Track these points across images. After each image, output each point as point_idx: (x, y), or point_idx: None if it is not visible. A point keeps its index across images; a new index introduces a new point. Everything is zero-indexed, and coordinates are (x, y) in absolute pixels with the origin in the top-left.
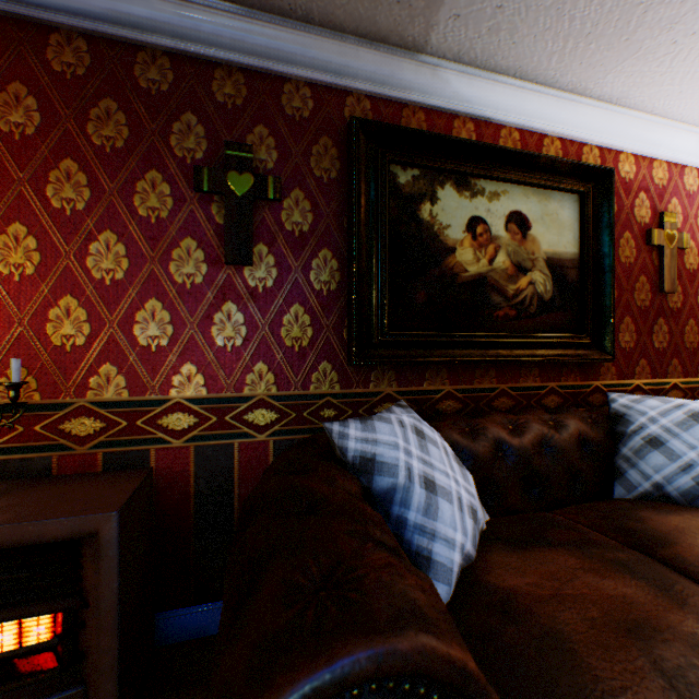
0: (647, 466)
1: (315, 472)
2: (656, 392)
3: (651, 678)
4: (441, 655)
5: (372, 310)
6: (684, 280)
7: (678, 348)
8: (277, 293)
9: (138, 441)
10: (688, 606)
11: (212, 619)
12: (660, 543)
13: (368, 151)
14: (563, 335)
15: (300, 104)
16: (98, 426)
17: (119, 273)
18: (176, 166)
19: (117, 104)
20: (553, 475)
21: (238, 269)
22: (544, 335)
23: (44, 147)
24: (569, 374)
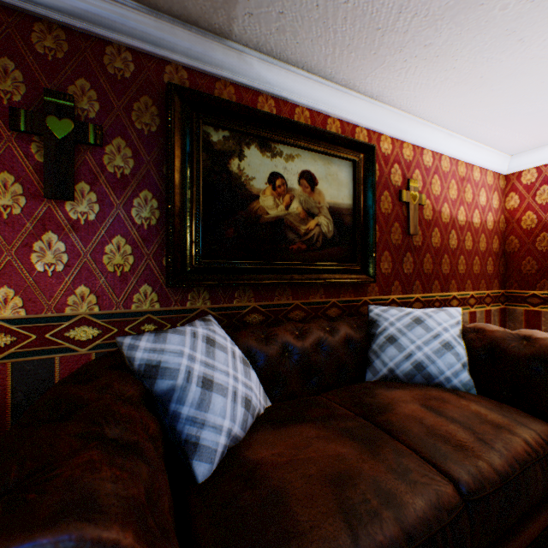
0: (386, 357)
1: (98, 380)
2: (406, 304)
3: (335, 515)
4: (91, 540)
5: (189, 242)
6: (423, 226)
7: (420, 273)
8: (100, 225)
9: None
10: (380, 456)
11: None
12: (380, 411)
13: (185, 112)
14: (340, 264)
15: (123, 65)
16: None
17: None
18: None
19: None
20: (325, 367)
21: (59, 203)
22: (327, 264)
23: None
24: (346, 292)
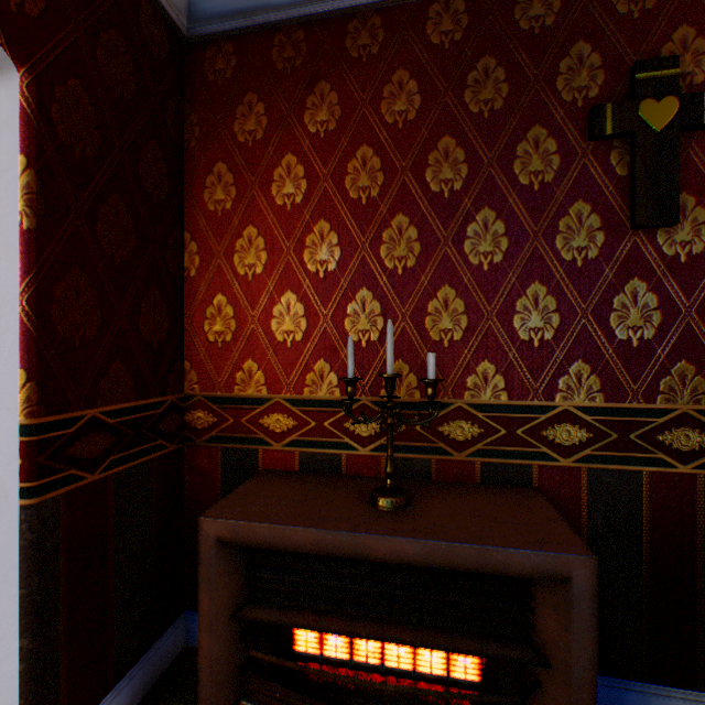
0: None
1: None
2: None
3: None
4: None
5: None
6: None
7: None
8: None
9: (516, 454)
10: None
11: (610, 700)
12: None
13: None
14: None
15: None
16: (474, 431)
17: (496, 256)
18: (561, 115)
19: (493, 60)
20: None
21: (646, 233)
22: None
23: (422, 131)
24: None
